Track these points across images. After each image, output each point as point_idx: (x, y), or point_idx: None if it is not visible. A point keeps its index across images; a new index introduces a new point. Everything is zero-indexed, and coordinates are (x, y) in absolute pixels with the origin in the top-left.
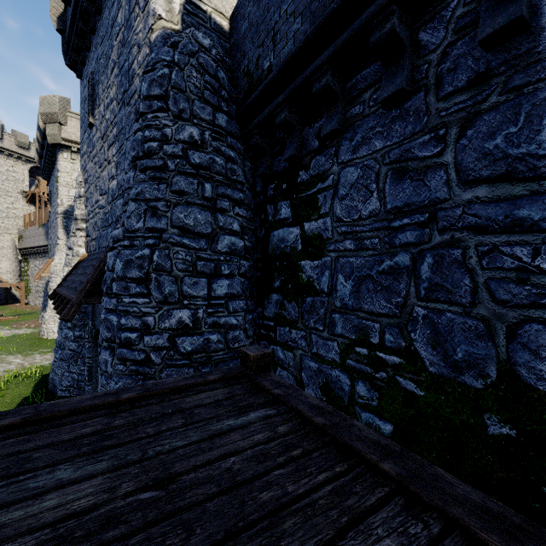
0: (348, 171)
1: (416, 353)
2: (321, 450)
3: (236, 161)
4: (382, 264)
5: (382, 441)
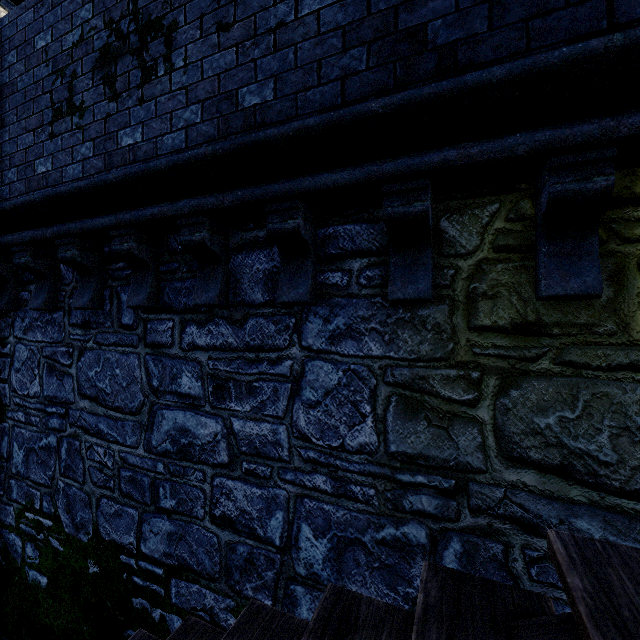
0: (21, 348)
1: (60, 517)
2: None
3: None
4: (42, 440)
5: None
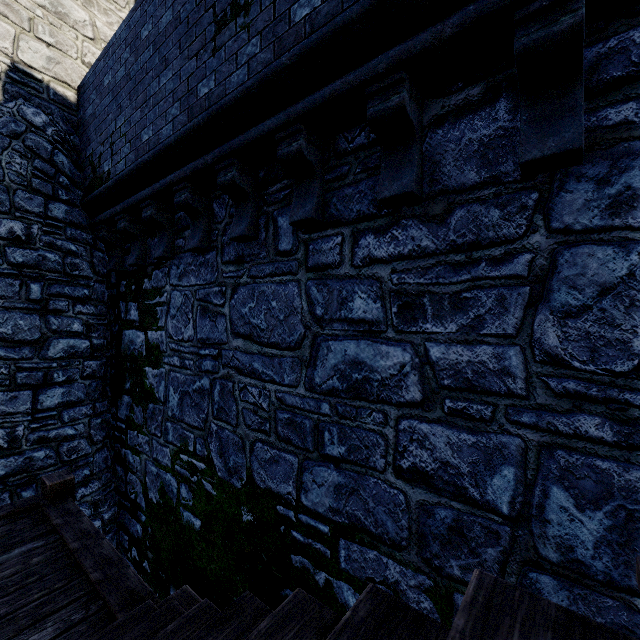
0: (176, 295)
1: (212, 461)
2: (56, 573)
3: (80, 254)
4: (195, 383)
5: (111, 554)
